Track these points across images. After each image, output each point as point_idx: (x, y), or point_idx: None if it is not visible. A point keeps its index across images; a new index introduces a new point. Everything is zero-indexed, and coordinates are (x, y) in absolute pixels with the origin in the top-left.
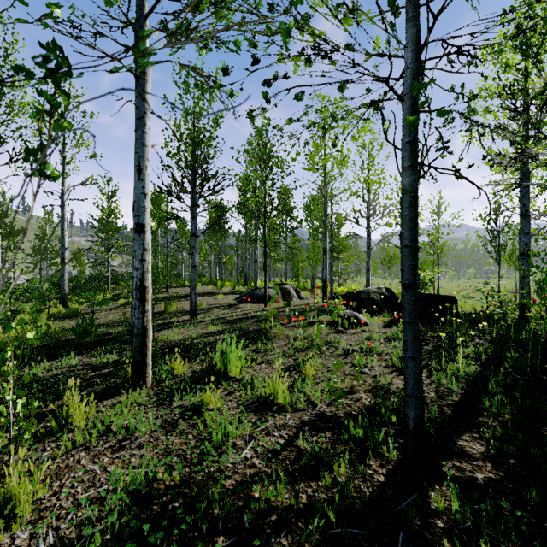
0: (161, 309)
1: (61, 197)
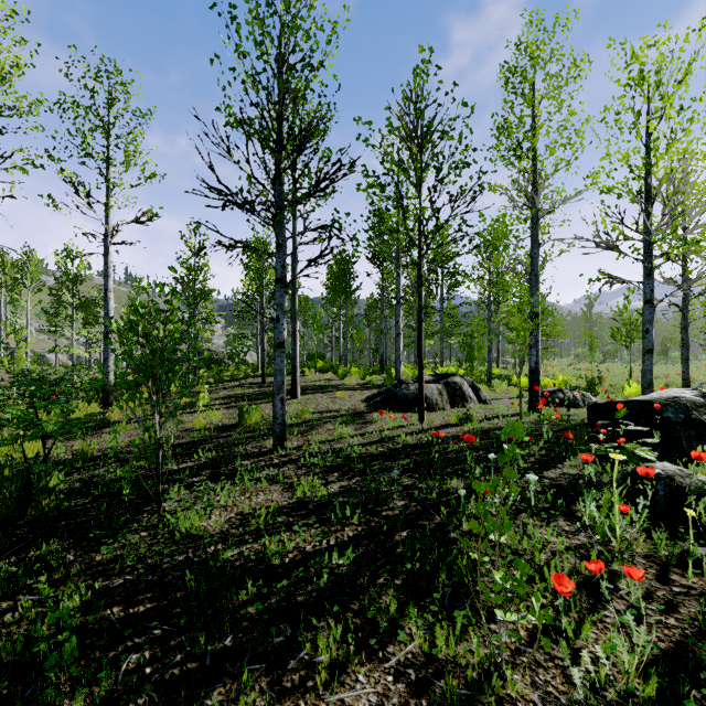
0: (235, 420)
1: (105, 241)
